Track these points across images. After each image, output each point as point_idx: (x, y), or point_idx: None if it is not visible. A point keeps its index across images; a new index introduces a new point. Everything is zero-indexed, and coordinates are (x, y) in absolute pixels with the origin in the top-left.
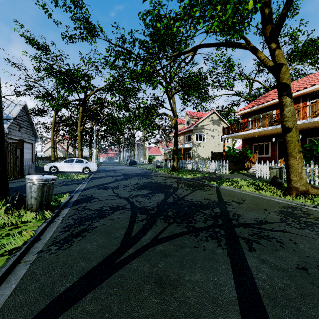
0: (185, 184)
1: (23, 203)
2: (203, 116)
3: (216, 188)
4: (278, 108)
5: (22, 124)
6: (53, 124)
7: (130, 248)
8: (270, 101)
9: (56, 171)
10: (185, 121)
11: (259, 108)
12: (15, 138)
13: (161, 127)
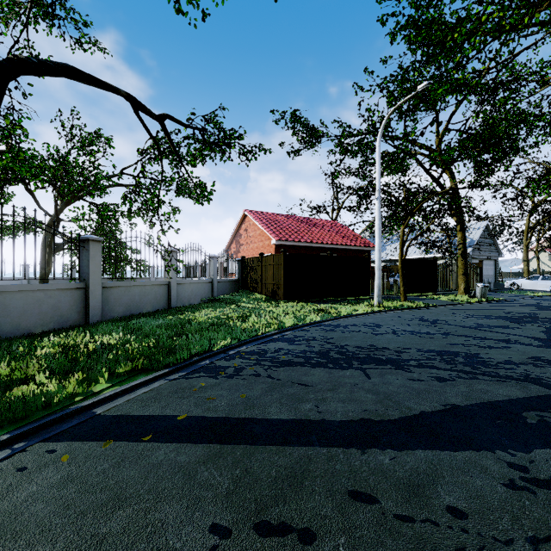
0: None
1: (475, 295)
2: None
3: None
4: None
5: (483, 244)
6: (525, 230)
7: (502, 306)
8: None
9: (517, 288)
10: None
11: None
12: (478, 258)
13: None
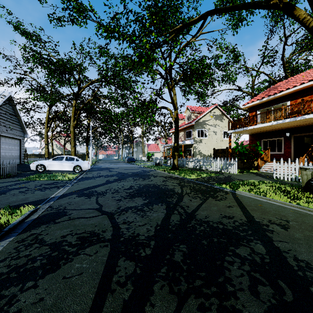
0: (190, 188)
1: None
2: (204, 111)
3: (232, 195)
4: (293, 99)
5: (6, 118)
6: (47, 119)
7: None
8: (284, 91)
9: (43, 170)
10: (186, 116)
11: (270, 99)
12: None
13: (160, 124)
